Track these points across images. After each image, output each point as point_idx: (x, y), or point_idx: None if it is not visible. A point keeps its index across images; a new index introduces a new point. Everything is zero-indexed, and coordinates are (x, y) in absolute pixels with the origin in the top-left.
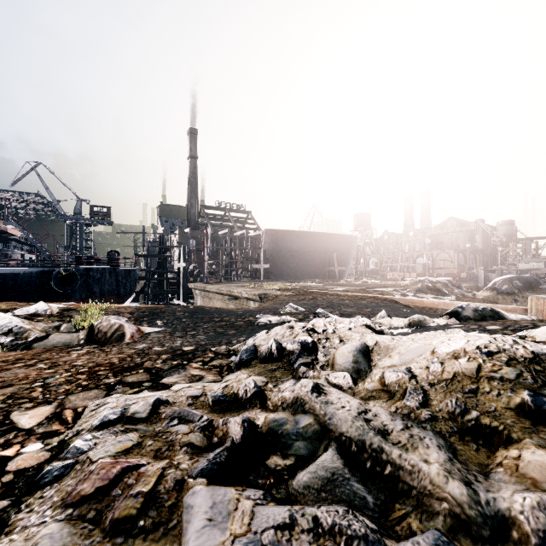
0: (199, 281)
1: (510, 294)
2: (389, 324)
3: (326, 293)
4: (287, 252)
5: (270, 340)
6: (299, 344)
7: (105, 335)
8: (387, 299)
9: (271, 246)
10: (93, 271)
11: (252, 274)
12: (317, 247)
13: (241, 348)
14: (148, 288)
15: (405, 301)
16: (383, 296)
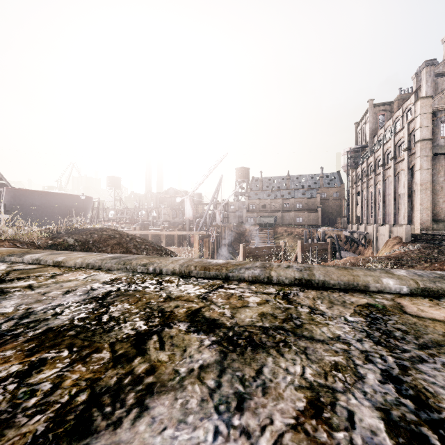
0: None
1: None
2: None
3: None
4: (29, 206)
5: None
6: None
7: None
8: None
9: (13, 201)
10: None
11: None
12: (59, 203)
13: None
14: None
15: None
16: None
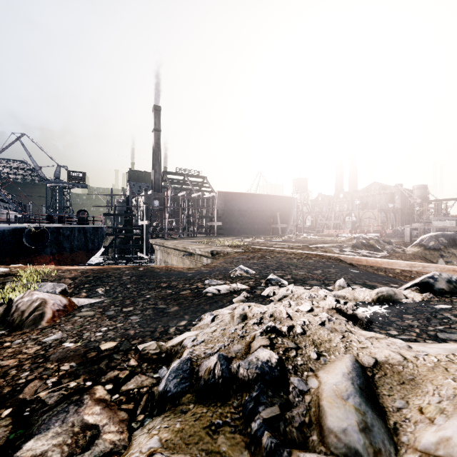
0: (161, 237)
1: (437, 250)
2: (353, 298)
3: (273, 251)
4: (237, 212)
5: (213, 357)
6: (259, 372)
7: (21, 315)
8: (332, 257)
9: (223, 206)
10: (63, 229)
11: (207, 230)
12: (263, 207)
13: (175, 350)
14: (115, 243)
15: (349, 259)
16: (327, 254)
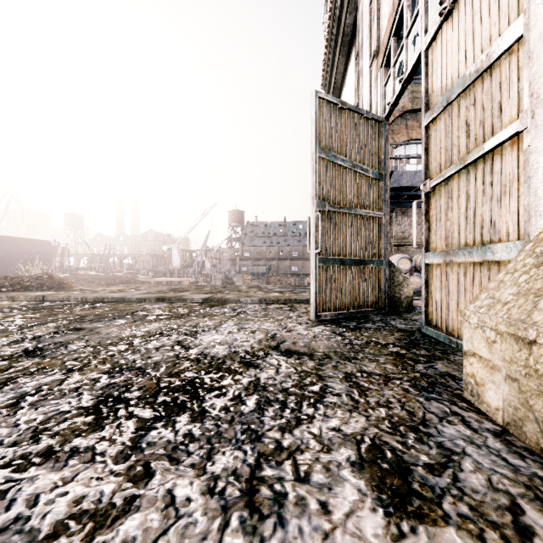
0: None
1: None
2: None
3: None
4: None
5: None
6: None
7: None
8: None
9: None
10: None
11: None
12: (19, 250)
13: None
14: None
15: None
16: None
